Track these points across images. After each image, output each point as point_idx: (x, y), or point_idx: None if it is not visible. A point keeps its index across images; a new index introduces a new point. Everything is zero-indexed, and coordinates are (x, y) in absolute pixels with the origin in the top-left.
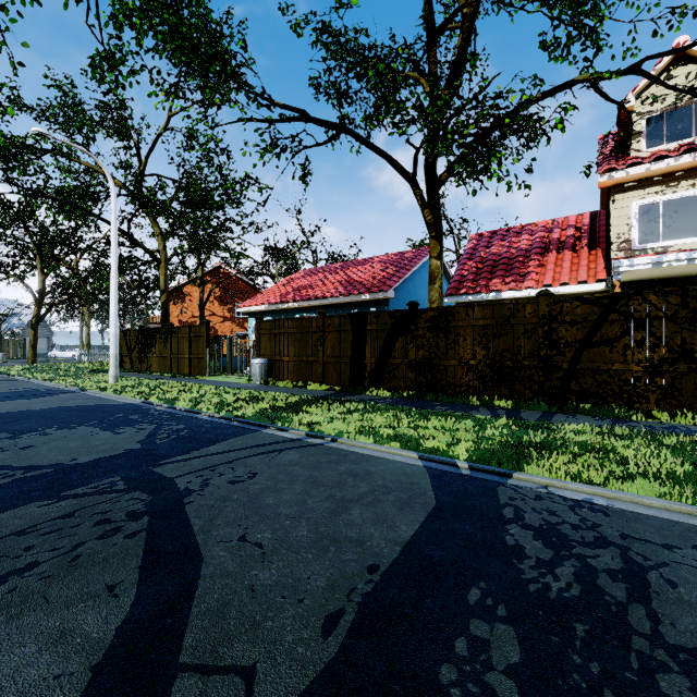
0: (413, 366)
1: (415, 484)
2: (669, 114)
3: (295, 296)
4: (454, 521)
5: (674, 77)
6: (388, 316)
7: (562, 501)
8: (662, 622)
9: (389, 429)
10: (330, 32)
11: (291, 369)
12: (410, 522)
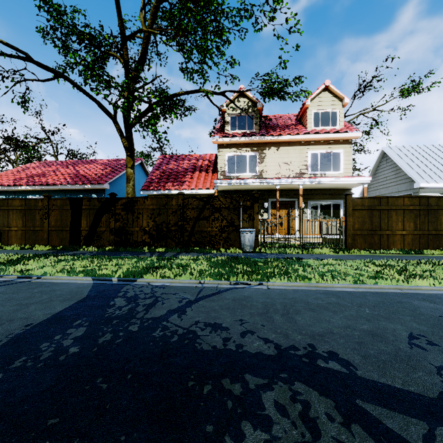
0: (113, 231)
1: (80, 291)
2: (238, 117)
3: (28, 181)
4: (90, 301)
5: (240, 102)
6: (97, 201)
7: (151, 286)
8: (148, 314)
9: (83, 268)
10: (51, 5)
11: (19, 236)
12: (64, 305)
